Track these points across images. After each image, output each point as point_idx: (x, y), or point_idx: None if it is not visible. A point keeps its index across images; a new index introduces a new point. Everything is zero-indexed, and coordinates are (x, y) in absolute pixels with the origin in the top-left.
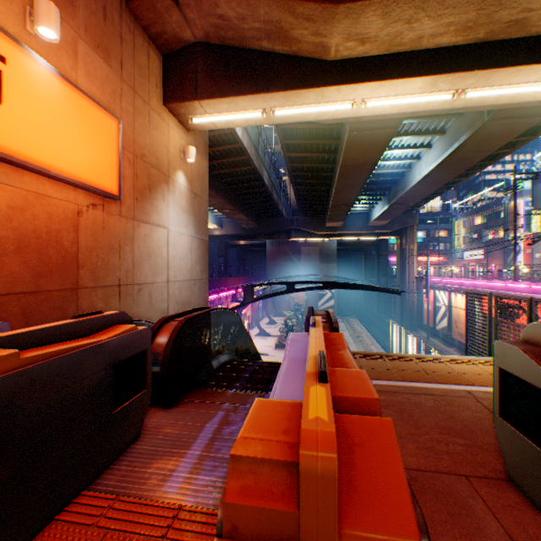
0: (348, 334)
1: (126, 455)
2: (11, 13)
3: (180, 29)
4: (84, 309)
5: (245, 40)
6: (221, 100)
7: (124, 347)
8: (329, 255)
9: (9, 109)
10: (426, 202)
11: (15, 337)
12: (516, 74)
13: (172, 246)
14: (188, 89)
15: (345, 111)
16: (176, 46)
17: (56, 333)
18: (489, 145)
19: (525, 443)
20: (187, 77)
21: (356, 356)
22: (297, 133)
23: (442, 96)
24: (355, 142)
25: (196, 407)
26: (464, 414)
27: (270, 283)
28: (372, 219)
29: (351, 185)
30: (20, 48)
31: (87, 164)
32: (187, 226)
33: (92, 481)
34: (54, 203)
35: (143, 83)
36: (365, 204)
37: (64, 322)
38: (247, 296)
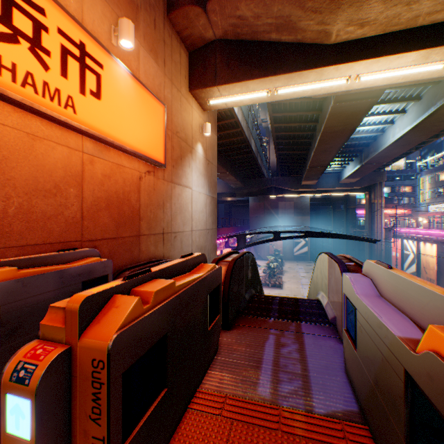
0: None
1: (214, 364)
2: (103, 31)
3: (204, 30)
4: (143, 251)
5: (257, 34)
6: (235, 84)
7: (211, 281)
8: (303, 209)
9: (105, 103)
10: (394, 161)
11: (162, 271)
12: None
13: (194, 202)
14: (208, 77)
15: (339, 86)
16: (199, 45)
17: (177, 268)
18: None
19: None
20: (207, 68)
21: None
22: (284, 107)
23: (433, 67)
24: (338, 112)
25: (249, 331)
26: None
27: (259, 232)
28: (343, 177)
29: (328, 149)
30: (110, 57)
31: (146, 141)
32: (203, 186)
33: (200, 382)
34: (126, 171)
35: (177, 75)
36: (337, 164)
37: (180, 260)
38: (240, 243)
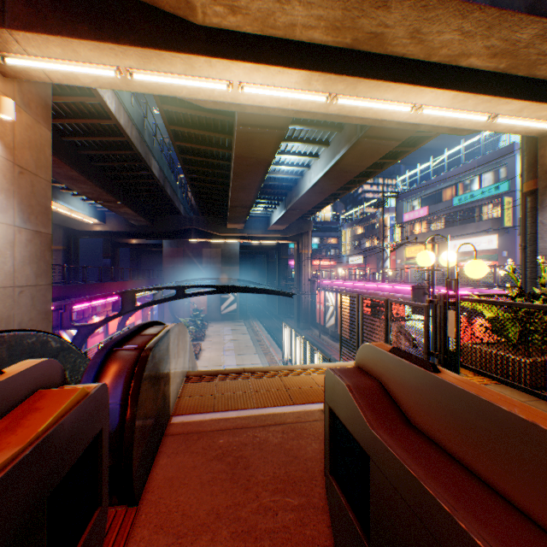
0: (250, 337)
1: None
2: None
3: None
4: None
5: None
6: (46, 37)
7: None
8: (232, 258)
9: None
10: (318, 210)
11: None
12: (378, 89)
13: None
14: None
15: (222, 93)
16: None
17: None
18: (363, 162)
19: (351, 523)
20: None
21: (217, 377)
22: (186, 119)
23: (318, 97)
24: (246, 138)
25: None
26: (311, 449)
27: (156, 288)
28: (272, 223)
29: (247, 186)
30: None
31: None
32: (3, 210)
33: None
34: None
35: None
36: (265, 207)
37: None
38: (126, 304)
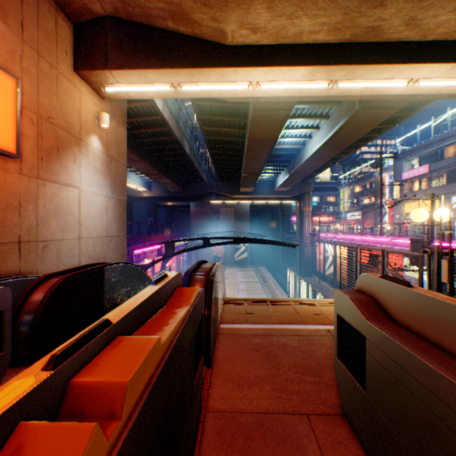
0: (258, 280)
1: None
2: None
3: (89, 0)
4: None
5: (152, 19)
6: (130, 71)
7: None
8: (243, 215)
9: None
10: (318, 173)
11: None
12: (374, 71)
13: (84, 205)
14: (98, 58)
15: (243, 91)
16: (86, 17)
17: None
18: (360, 129)
19: (353, 382)
20: (97, 47)
21: (245, 302)
22: (212, 110)
23: (320, 85)
24: (258, 120)
25: None
26: (320, 352)
27: (188, 239)
28: (277, 186)
29: (258, 157)
30: None
31: None
32: (102, 186)
33: None
34: None
35: (49, 47)
36: (271, 173)
37: None
38: (168, 250)
